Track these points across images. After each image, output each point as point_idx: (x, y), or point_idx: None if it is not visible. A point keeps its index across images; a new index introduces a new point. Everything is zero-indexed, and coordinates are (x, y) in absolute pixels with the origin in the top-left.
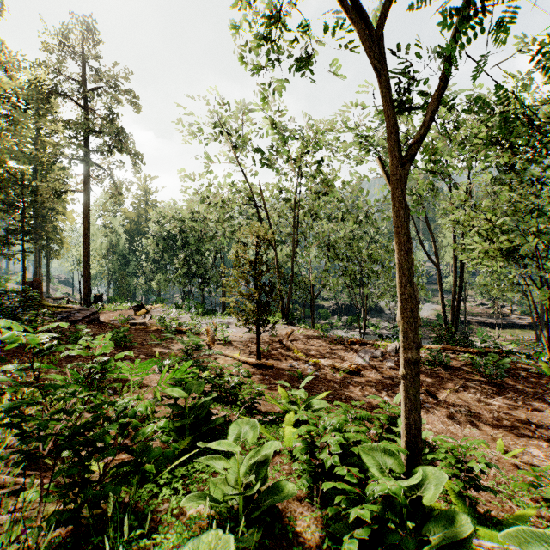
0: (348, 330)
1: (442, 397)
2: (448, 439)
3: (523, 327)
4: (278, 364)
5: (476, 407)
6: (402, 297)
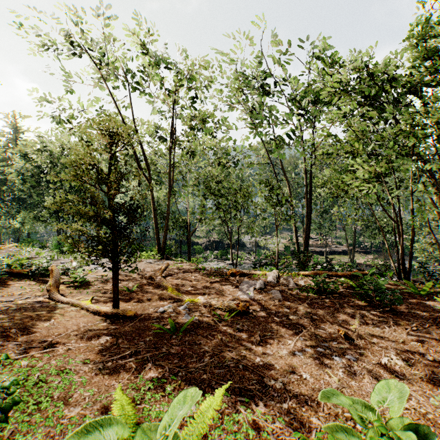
0: (219, 262)
1: (354, 337)
2: None
3: (340, 253)
4: (145, 310)
5: (400, 348)
6: None
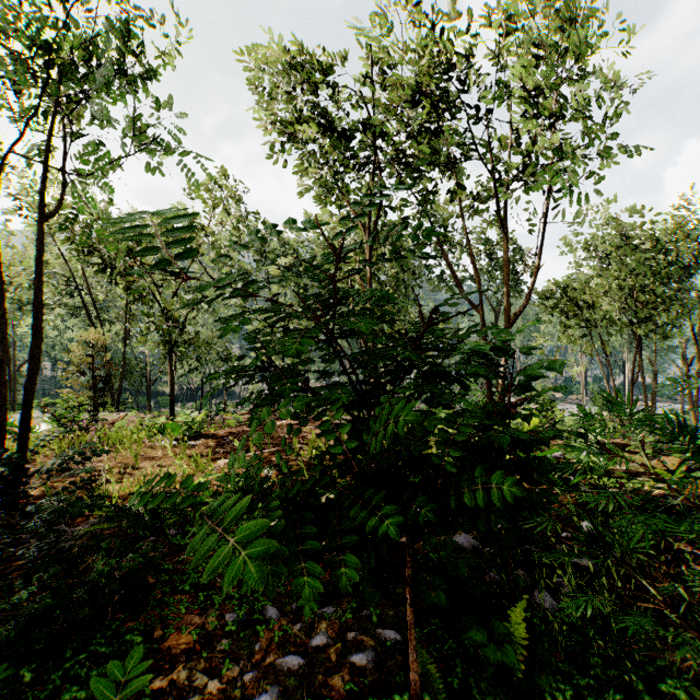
0: None
1: None
2: None
3: None
4: None
5: None
6: (169, 383)
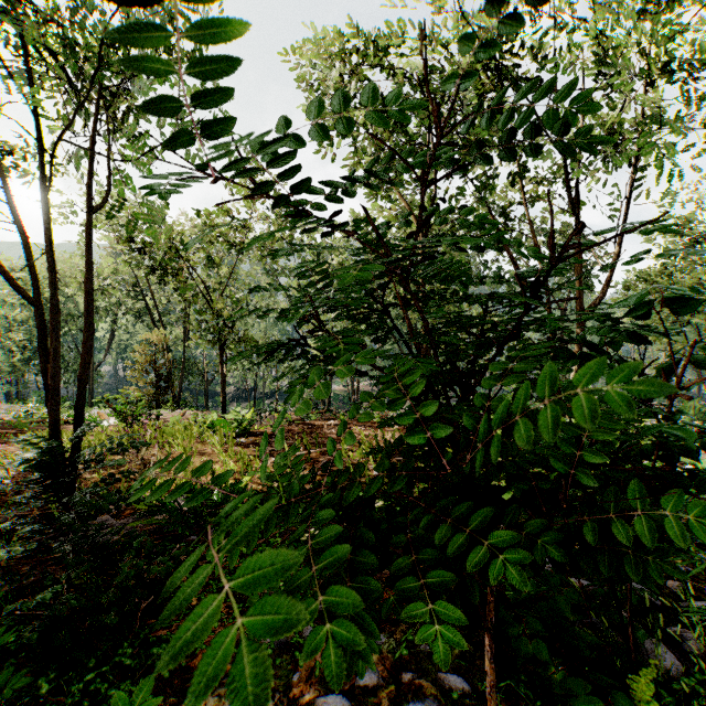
0: None
1: None
2: None
3: None
4: None
5: None
6: (221, 381)
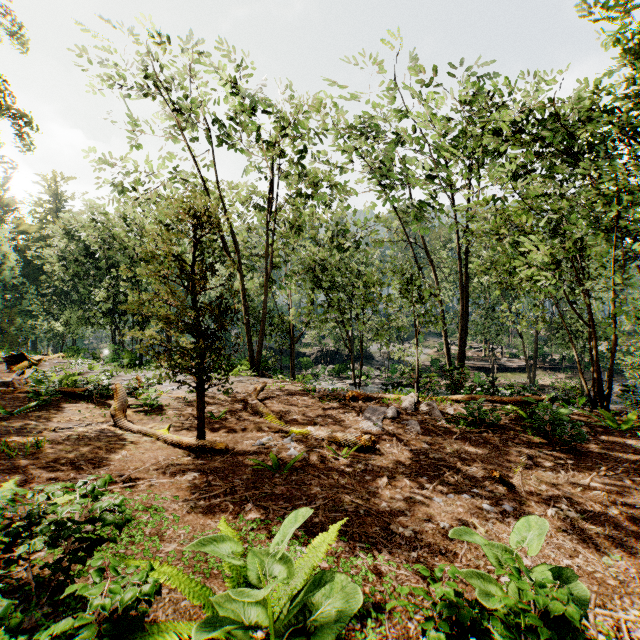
0: (335, 381)
1: (515, 483)
2: (618, 614)
3: (514, 370)
4: (238, 443)
5: (577, 498)
6: None
